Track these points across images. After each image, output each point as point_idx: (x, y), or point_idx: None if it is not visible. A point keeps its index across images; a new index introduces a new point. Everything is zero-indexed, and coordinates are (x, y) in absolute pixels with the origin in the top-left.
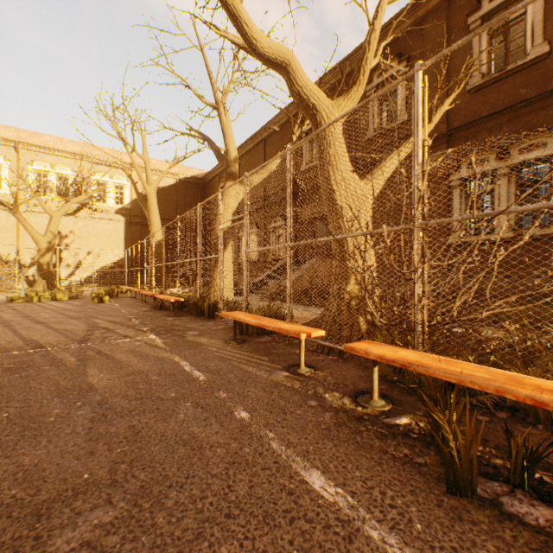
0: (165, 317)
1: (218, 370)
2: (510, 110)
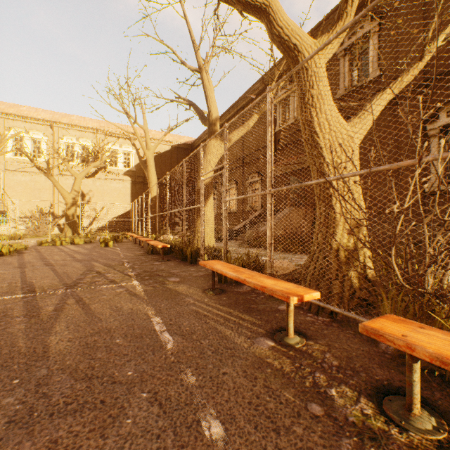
0: (153, 261)
1: (190, 332)
2: None
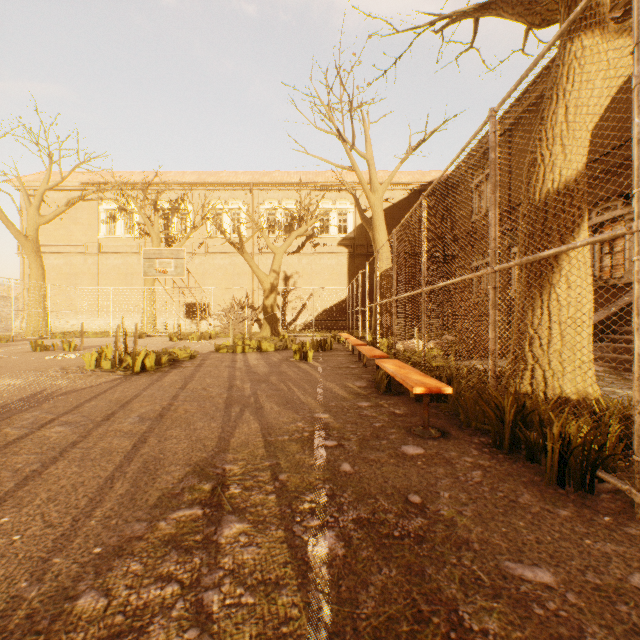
0: (397, 435)
1: None
2: None
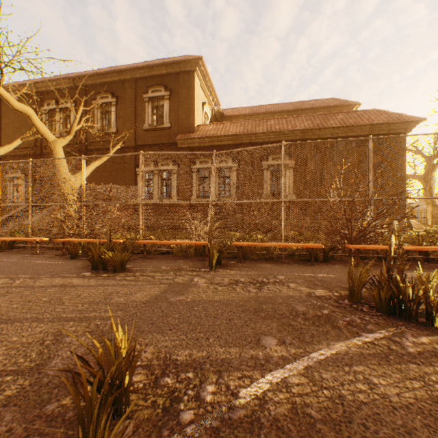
0: None
1: None
2: (159, 145)
